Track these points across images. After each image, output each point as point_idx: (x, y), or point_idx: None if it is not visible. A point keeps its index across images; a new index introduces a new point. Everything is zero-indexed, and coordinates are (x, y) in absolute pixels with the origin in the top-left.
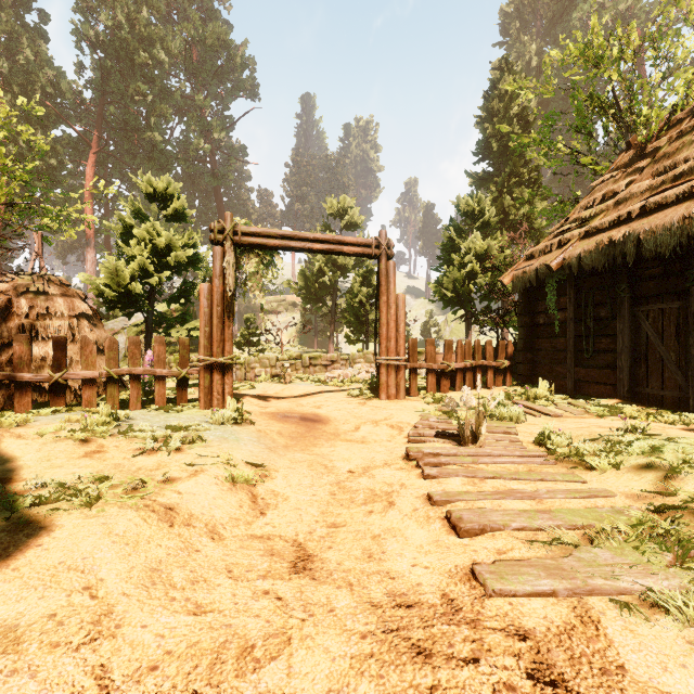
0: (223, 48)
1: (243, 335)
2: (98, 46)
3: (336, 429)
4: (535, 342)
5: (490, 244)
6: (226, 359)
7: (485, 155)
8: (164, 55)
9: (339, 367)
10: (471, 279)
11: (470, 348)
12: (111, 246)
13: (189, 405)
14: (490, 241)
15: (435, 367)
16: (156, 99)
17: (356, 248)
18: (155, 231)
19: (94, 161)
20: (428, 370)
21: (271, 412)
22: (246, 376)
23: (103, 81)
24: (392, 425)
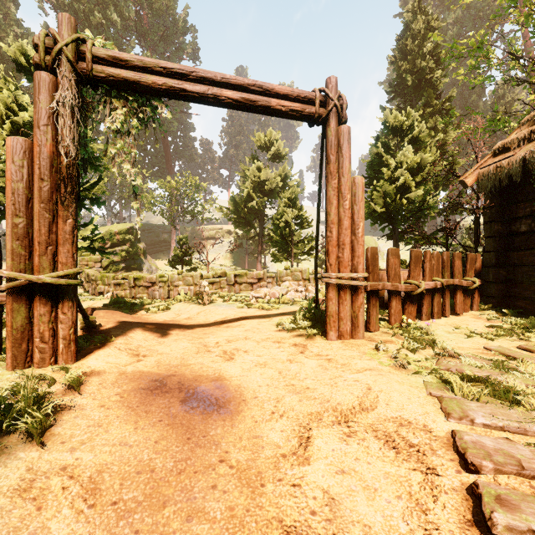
0: (168, 13)
1: (176, 254)
2: (59, 7)
3: (255, 445)
4: (511, 255)
5: (423, 157)
6: (54, 276)
7: (397, 93)
8: (116, 17)
9: (266, 285)
10: (401, 194)
11: (438, 262)
12: None
13: (2, 356)
14: (423, 154)
15: (401, 287)
16: None
17: (290, 103)
18: (22, 108)
19: None
20: (392, 292)
21: (139, 373)
22: (169, 294)
23: None
24: (388, 436)
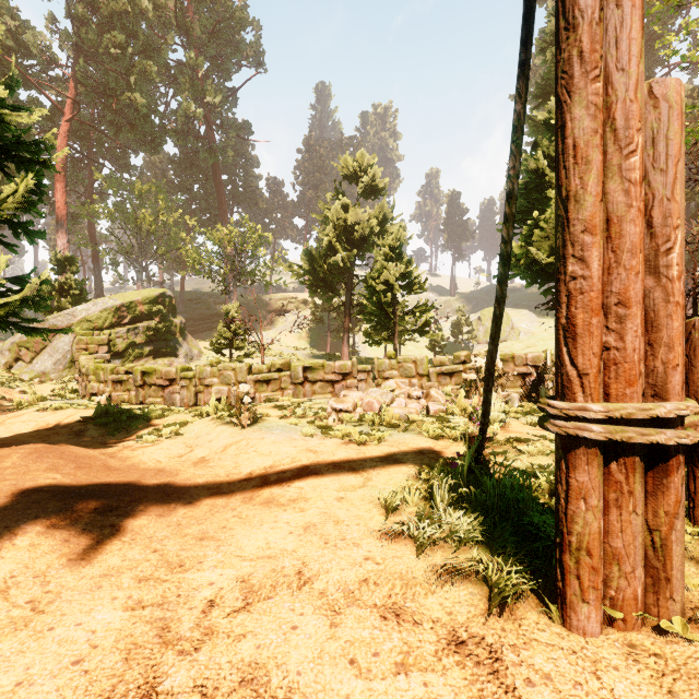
0: None
1: (221, 333)
2: None
3: None
4: None
5: None
6: None
7: (548, 96)
8: (147, 2)
9: (356, 384)
10: None
11: None
12: (95, 235)
13: None
14: None
15: None
16: (141, 59)
17: None
18: None
19: (67, 130)
20: None
21: None
22: (197, 399)
23: (75, 34)
24: None
